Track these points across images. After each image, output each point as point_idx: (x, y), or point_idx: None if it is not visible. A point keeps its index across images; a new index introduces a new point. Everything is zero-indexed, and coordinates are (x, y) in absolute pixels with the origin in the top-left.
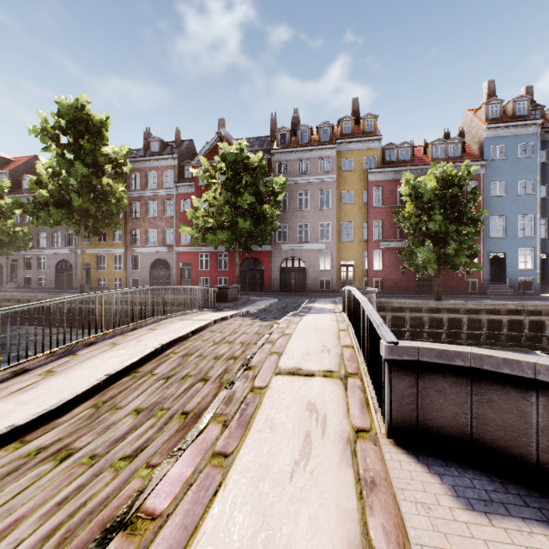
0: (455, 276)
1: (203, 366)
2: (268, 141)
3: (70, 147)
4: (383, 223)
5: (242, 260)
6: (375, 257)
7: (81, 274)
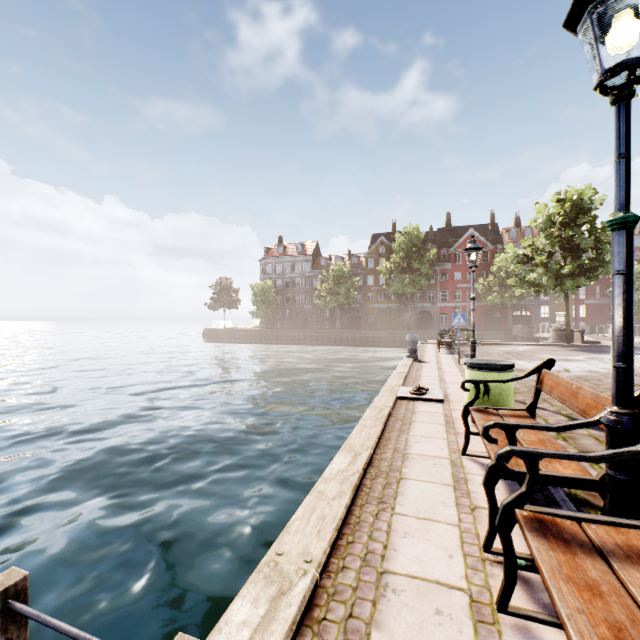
0: (637, 321)
1: (602, 338)
2: (487, 229)
3: (411, 253)
4: (586, 288)
5: (485, 311)
6: (580, 309)
7: (408, 320)
